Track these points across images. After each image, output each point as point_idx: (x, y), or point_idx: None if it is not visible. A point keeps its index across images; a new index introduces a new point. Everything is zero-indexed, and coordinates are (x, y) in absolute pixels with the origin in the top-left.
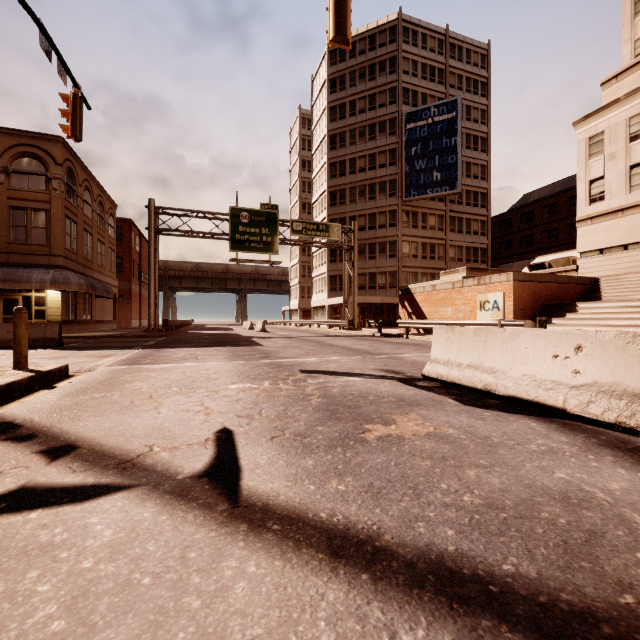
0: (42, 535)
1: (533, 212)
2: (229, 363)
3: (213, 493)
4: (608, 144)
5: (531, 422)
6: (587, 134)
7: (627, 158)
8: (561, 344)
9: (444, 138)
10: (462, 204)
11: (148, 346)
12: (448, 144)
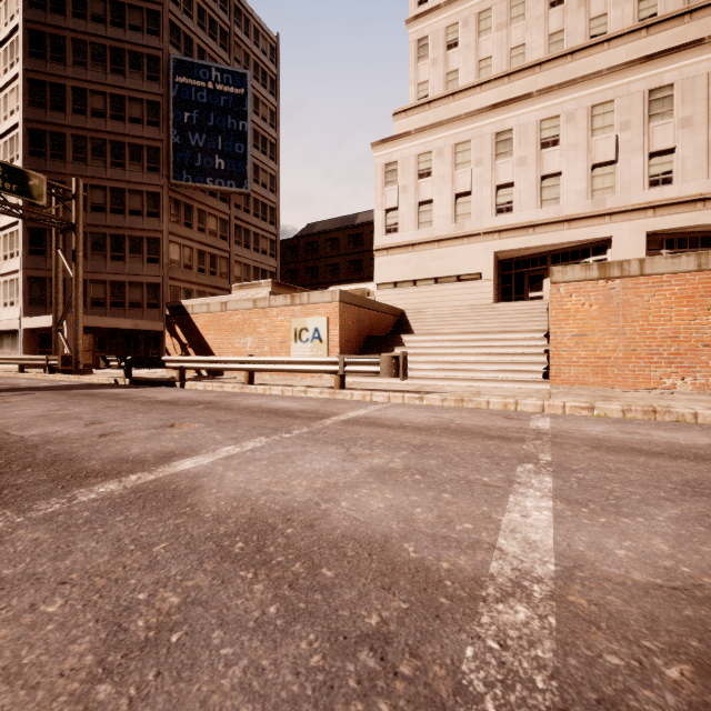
0: None
1: (318, 243)
2: None
3: None
4: (401, 175)
5: None
6: (384, 160)
7: (416, 194)
8: None
9: (230, 117)
10: (250, 213)
11: None
12: (235, 127)
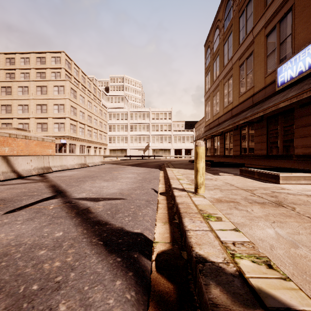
0: (93, 194)
1: None
2: None
3: (59, 195)
4: None
5: None
6: None
7: None
8: None
9: None
10: None
11: None
12: None
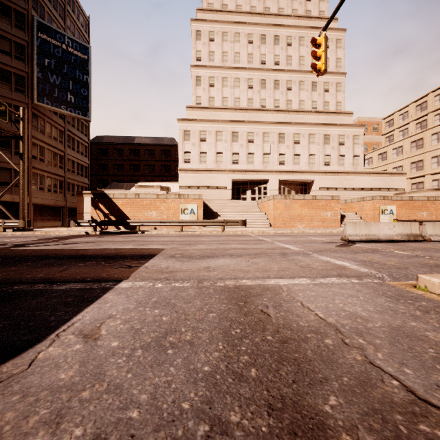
0: None
1: (107, 150)
2: (316, 253)
3: None
4: (192, 138)
5: (407, 243)
6: (183, 128)
7: (199, 148)
8: (390, 225)
9: (78, 70)
10: (75, 127)
11: (40, 281)
12: (81, 78)
